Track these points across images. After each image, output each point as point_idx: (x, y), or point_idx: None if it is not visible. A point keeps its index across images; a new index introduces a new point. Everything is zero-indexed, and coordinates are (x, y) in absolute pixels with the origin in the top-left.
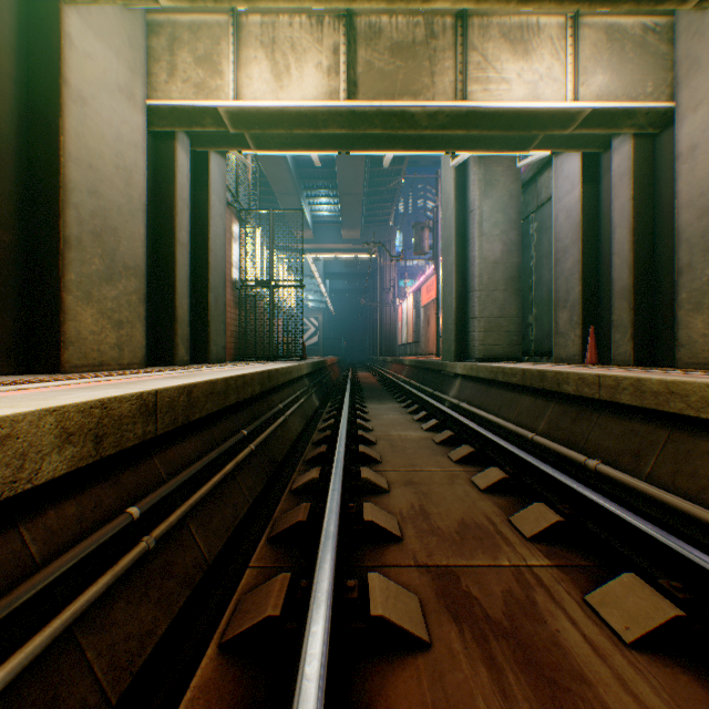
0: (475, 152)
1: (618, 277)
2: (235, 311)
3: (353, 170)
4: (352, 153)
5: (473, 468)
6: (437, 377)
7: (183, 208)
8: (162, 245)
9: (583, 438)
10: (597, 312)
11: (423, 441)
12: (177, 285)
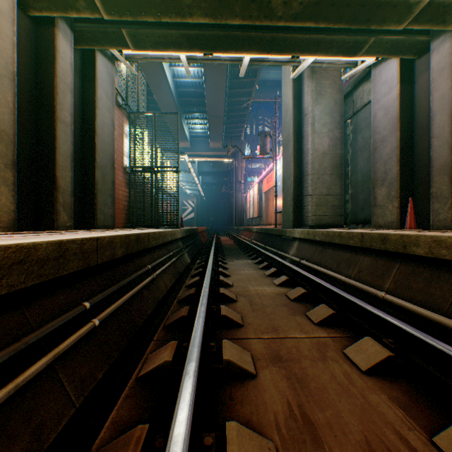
0: (316, 56)
1: (438, 156)
2: (126, 190)
3: (217, 98)
4: (215, 55)
5: (337, 332)
6: (278, 240)
7: (65, 91)
8: (43, 121)
9: (446, 301)
10: (412, 188)
11: (278, 297)
12: (58, 158)
